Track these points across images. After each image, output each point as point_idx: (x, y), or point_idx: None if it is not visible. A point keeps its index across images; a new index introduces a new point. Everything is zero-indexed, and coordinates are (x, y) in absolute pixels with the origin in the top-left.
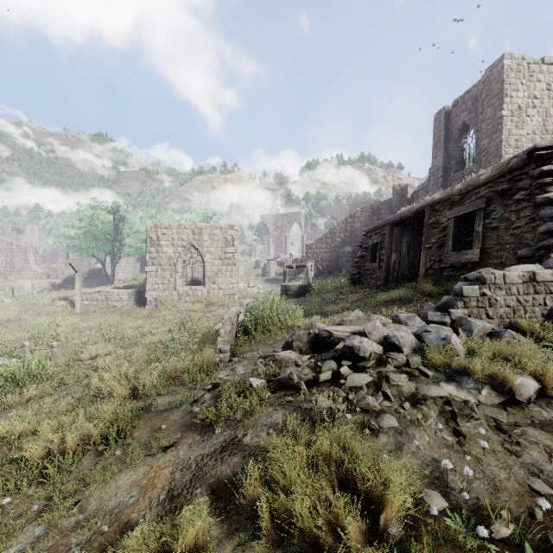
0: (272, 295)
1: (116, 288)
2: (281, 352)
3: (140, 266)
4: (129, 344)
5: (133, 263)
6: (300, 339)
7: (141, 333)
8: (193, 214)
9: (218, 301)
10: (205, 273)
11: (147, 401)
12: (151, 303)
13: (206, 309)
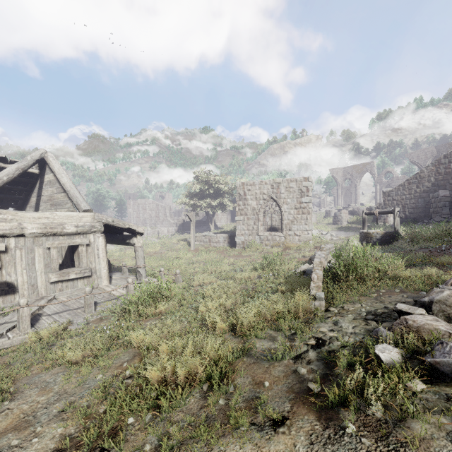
0: (353, 242)
1: (215, 233)
2: (417, 317)
3: (231, 217)
4: (225, 277)
5: (226, 216)
6: (446, 301)
7: (233, 269)
8: (270, 174)
9: (293, 245)
10: (282, 221)
11: (246, 343)
12: (239, 245)
13: (284, 252)
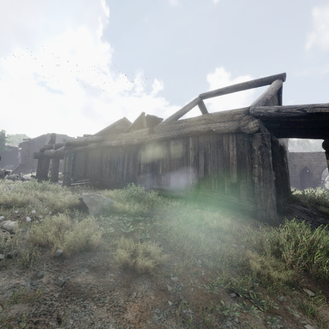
0: None
1: None
2: None
3: None
4: None
5: None
6: None
7: None
8: None
9: None
10: None
11: None
12: None
13: None
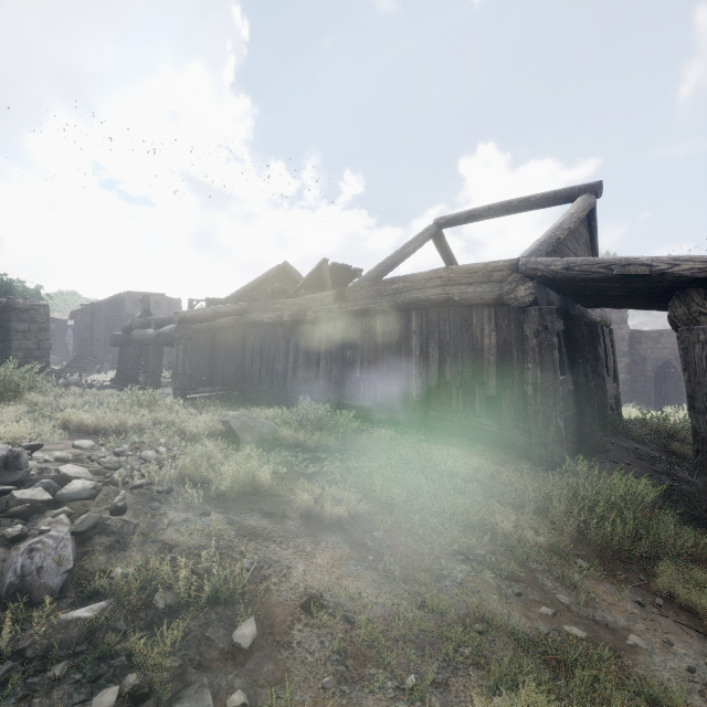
0: None
1: None
2: None
3: None
4: None
5: None
6: None
7: None
8: None
9: None
10: None
11: None
12: None
13: None
